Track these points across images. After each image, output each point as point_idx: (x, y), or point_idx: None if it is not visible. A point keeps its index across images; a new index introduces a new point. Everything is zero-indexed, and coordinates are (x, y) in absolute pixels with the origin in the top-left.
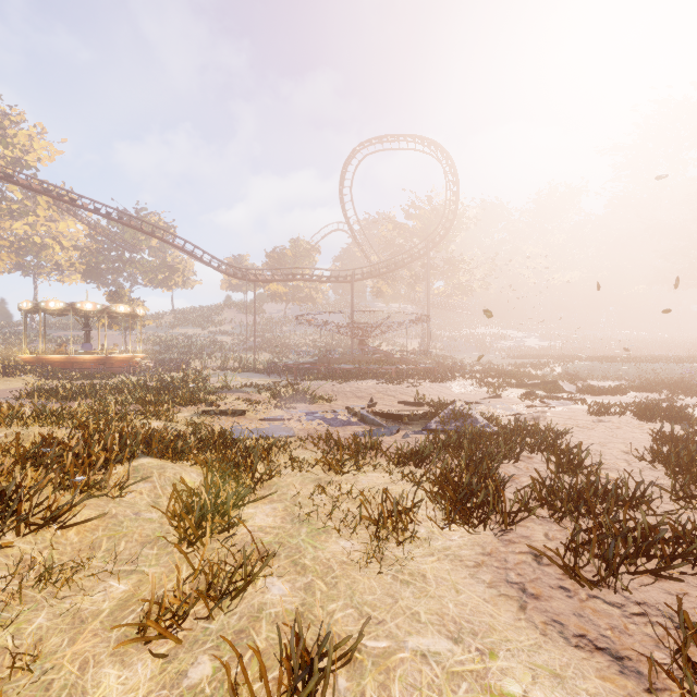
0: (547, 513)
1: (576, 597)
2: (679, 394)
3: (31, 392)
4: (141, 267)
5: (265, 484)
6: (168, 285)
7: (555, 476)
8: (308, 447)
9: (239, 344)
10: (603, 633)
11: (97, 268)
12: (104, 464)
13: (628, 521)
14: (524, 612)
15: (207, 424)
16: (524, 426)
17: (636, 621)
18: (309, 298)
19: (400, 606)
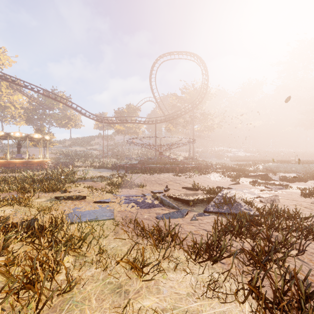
0: None
1: None
2: None
3: None
4: (53, 117)
5: (60, 296)
6: (67, 126)
7: None
8: (120, 231)
9: (101, 154)
10: None
11: (32, 118)
12: None
13: None
14: None
15: (55, 207)
16: (279, 211)
17: None
18: (135, 133)
19: None
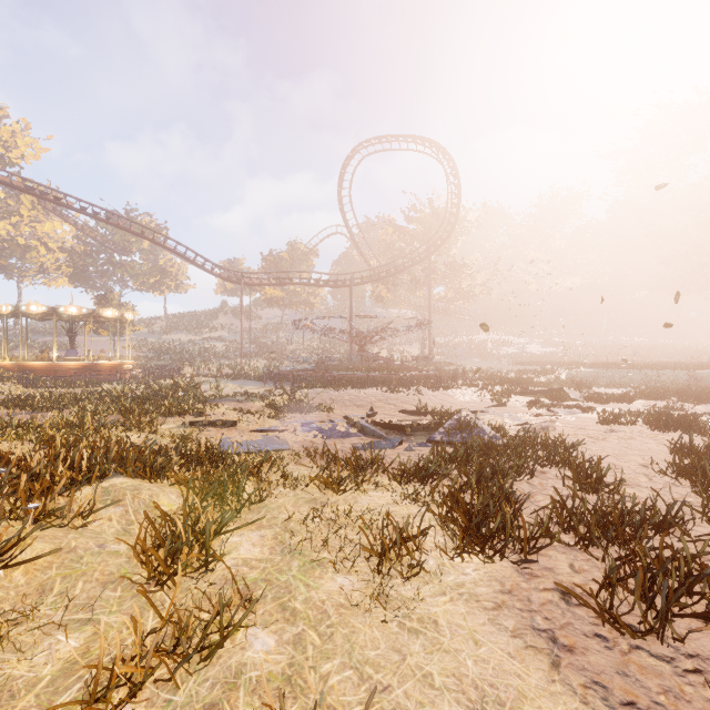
0: (569, 538)
1: (616, 648)
2: (687, 402)
3: (4, 402)
4: (131, 270)
5: (253, 505)
6: (160, 289)
7: (576, 495)
8: (303, 461)
9: (234, 350)
10: (656, 699)
11: (85, 271)
12: (68, 486)
13: (664, 549)
14: (558, 671)
15: (194, 436)
16: (535, 437)
17: (692, 681)
18: (307, 303)
19: (408, 664)
